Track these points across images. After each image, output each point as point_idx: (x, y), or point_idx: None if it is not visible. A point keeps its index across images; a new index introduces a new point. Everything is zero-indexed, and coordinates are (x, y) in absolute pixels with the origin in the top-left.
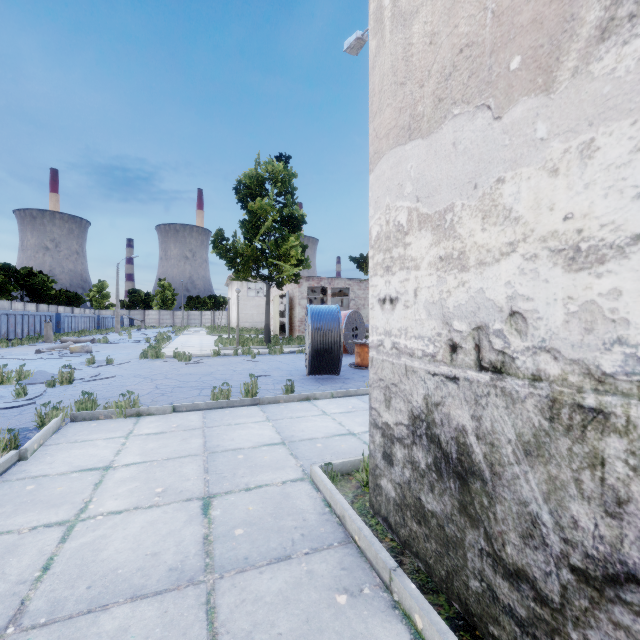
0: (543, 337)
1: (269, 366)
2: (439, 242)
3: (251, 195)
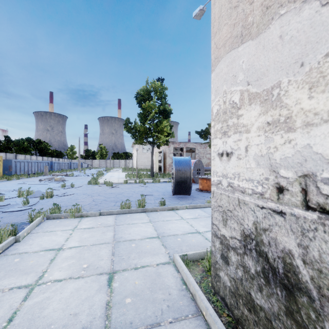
0: None
1: (152, 189)
2: (267, 111)
3: (143, 100)
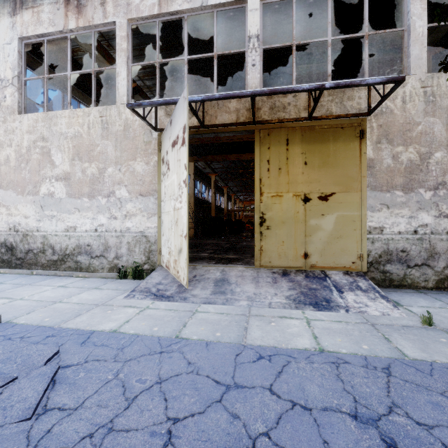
0: (23, 226)
1: None
2: (8, 211)
3: None
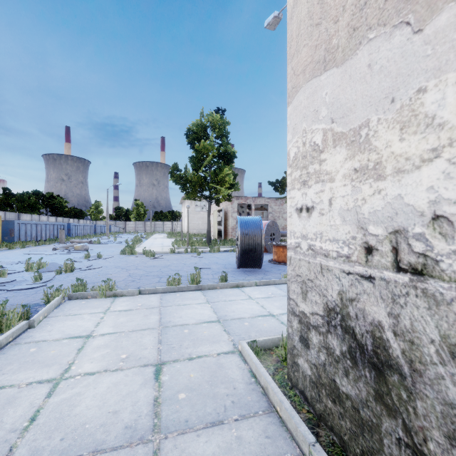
0: None
1: (209, 261)
2: (354, 156)
3: (197, 138)
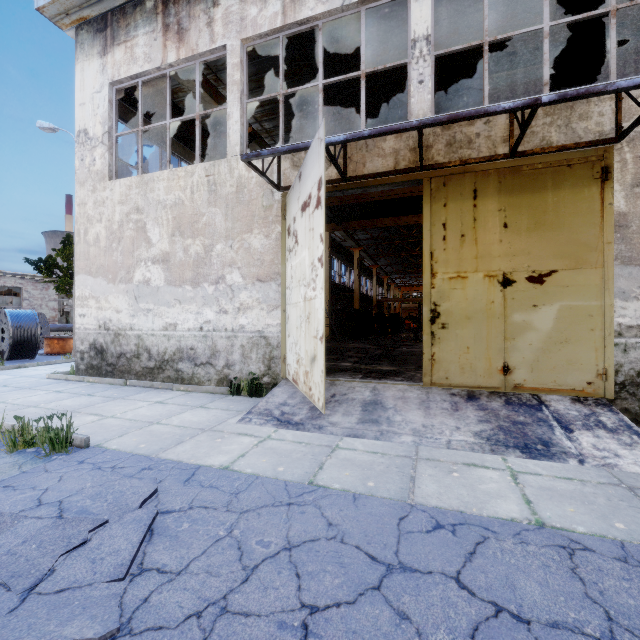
0: (114, 323)
1: None
2: (97, 303)
3: None
